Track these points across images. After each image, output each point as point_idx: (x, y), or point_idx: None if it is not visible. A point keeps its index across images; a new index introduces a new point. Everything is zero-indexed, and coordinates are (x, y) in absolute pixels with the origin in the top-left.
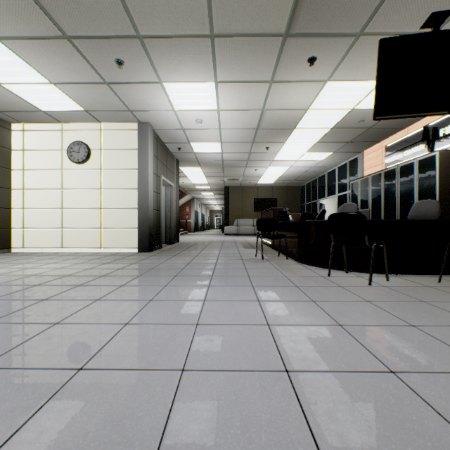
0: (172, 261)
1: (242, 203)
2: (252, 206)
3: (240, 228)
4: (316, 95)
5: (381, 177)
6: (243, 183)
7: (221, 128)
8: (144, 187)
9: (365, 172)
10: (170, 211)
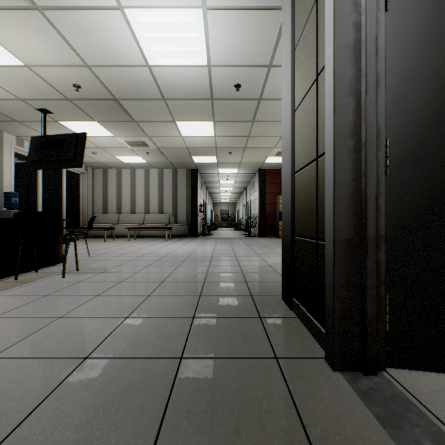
0: (199, 267)
1: None
2: None
3: None
4: None
5: None
6: None
7: None
8: None
9: None
10: None
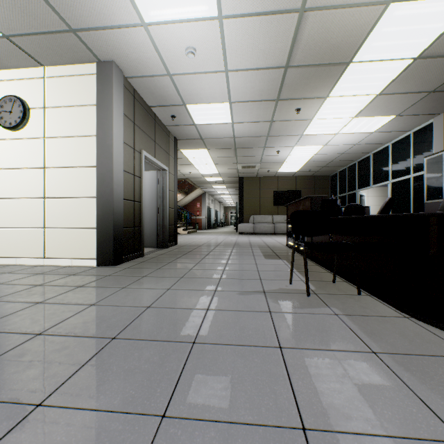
0: (121, 298)
1: (259, 196)
2: (271, 200)
3: (256, 225)
4: None
5: None
6: (260, 172)
7: (229, 68)
8: (106, 163)
9: None
10: (163, 204)
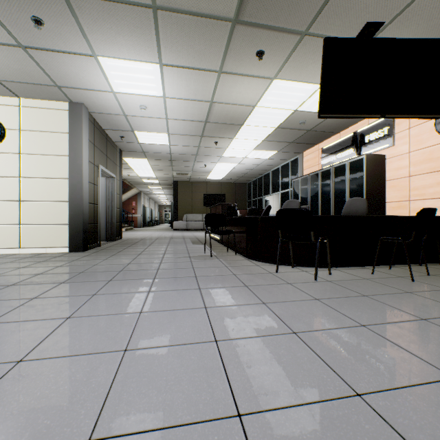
0: (109, 262)
1: (191, 198)
2: (202, 201)
3: (189, 223)
4: (264, 93)
5: (319, 176)
6: (193, 178)
7: (168, 118)
8: (77, 177)
9: (304, 172)
10: (111, 205)
